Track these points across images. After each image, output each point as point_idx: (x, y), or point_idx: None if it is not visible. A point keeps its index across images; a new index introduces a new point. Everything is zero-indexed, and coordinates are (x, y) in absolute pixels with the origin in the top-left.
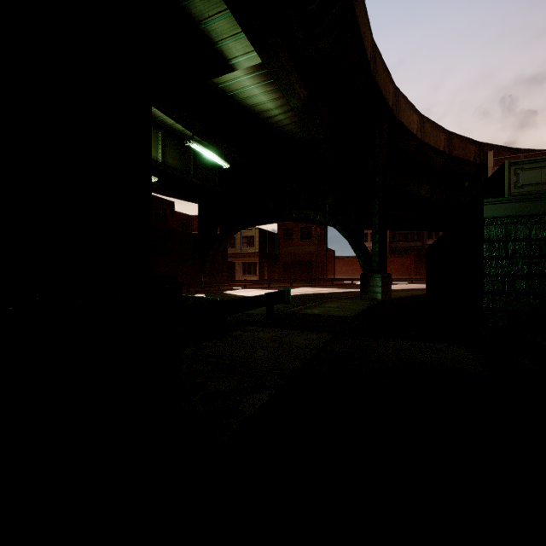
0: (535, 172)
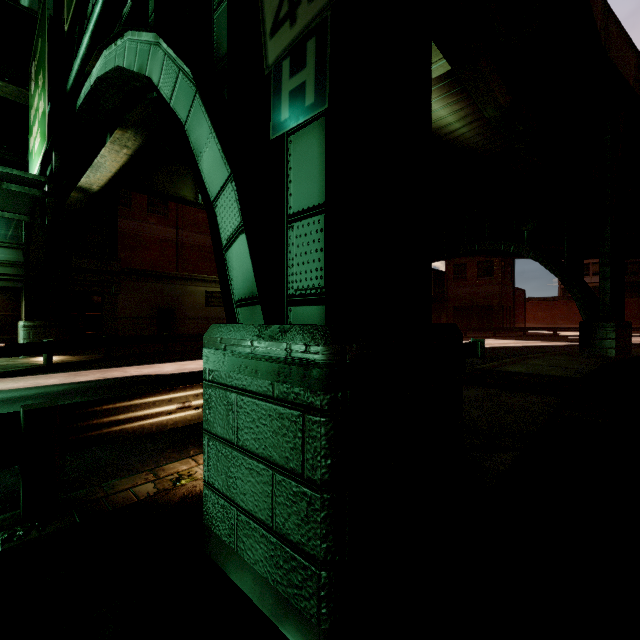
0: None
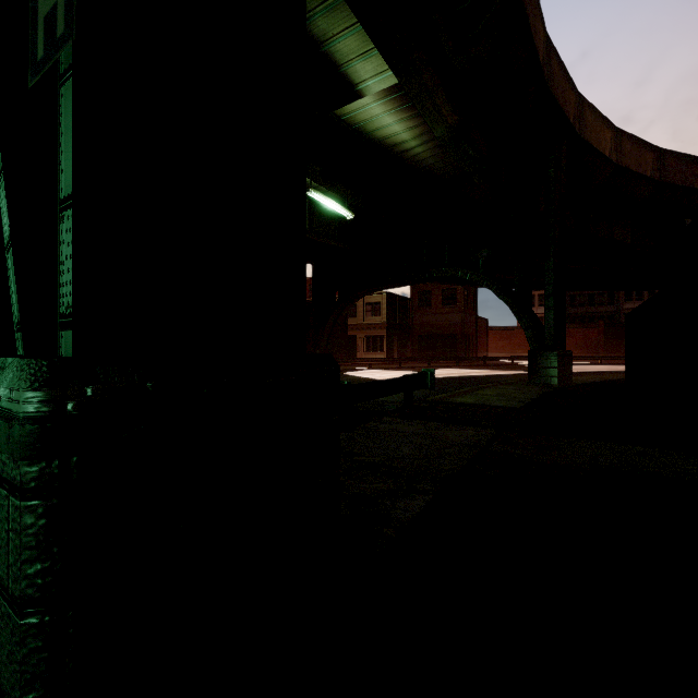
0: None
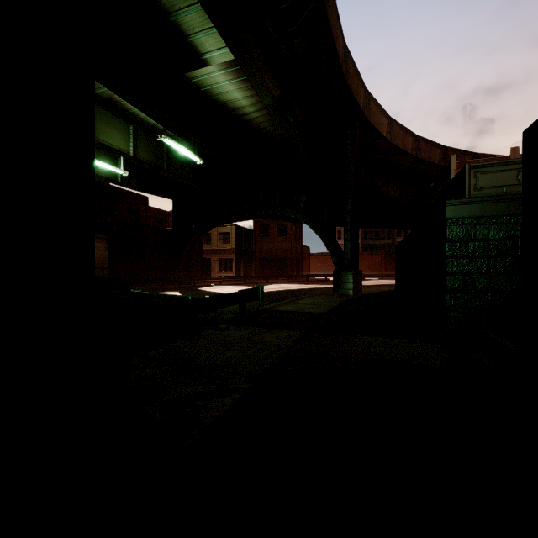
0: (492, 176)
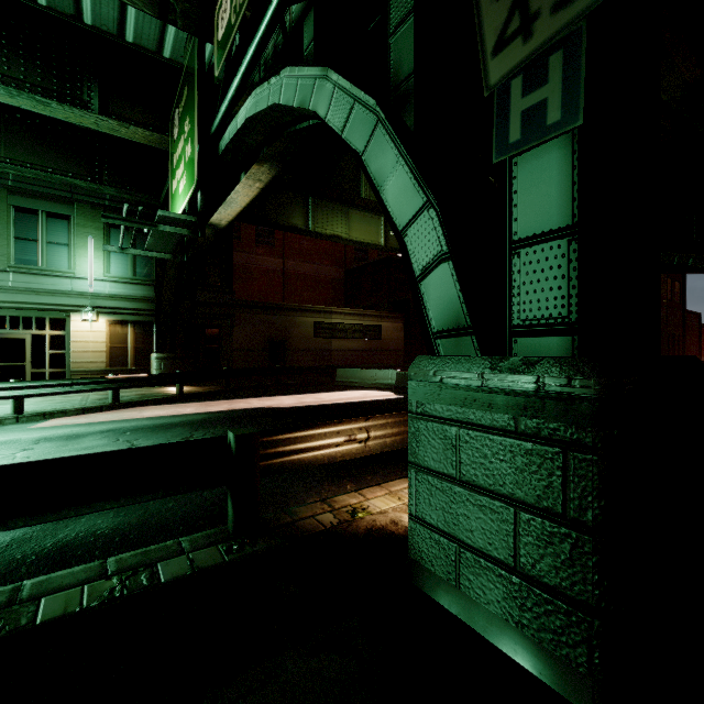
0: None
